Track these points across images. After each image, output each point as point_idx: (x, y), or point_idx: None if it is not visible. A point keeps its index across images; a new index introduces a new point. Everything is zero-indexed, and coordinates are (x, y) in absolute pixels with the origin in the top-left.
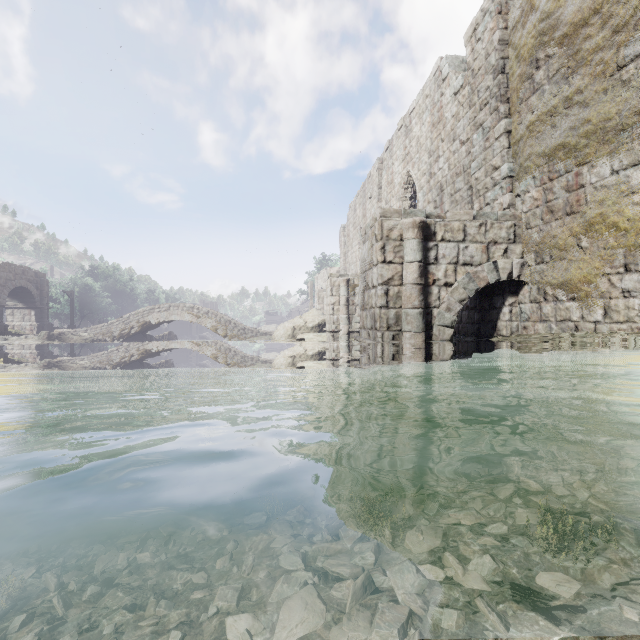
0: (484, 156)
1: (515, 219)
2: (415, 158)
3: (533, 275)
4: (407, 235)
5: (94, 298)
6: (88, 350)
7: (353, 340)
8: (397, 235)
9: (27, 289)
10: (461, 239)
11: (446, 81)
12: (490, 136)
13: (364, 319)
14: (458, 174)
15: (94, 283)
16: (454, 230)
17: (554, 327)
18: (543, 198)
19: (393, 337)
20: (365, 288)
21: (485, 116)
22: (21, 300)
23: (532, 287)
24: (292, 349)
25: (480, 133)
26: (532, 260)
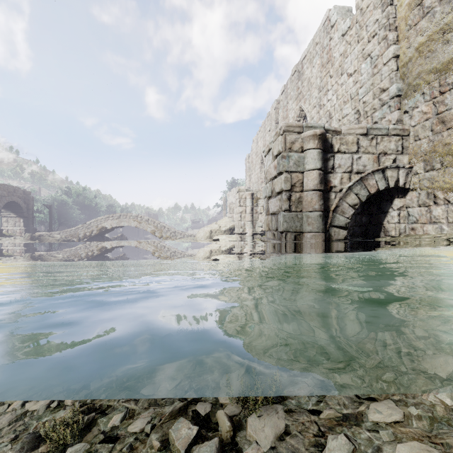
0: (372, 81)
1: (404, 132)
2: (306, 95)
3: (422, 181)
4: (308, 146)
5: (68, 210)
6: (59, 247)
7: (257, 240)
8: (299, 146)
9: (17, 203)
10: (356, 150)
11: (334, 27)
12: (378, 63)
13: (268, 222)
14: (345, 102)
15: (68, 199)
16: (349, 142)
17: (446, 228)
18: (433, 111)
19: (295, 237)
20: (269, 196)
21: (373, 46)
22: (13, 211)
23: (421, 192)
24: (209, 247)
25: (368, 62)
26: (421, 168)
